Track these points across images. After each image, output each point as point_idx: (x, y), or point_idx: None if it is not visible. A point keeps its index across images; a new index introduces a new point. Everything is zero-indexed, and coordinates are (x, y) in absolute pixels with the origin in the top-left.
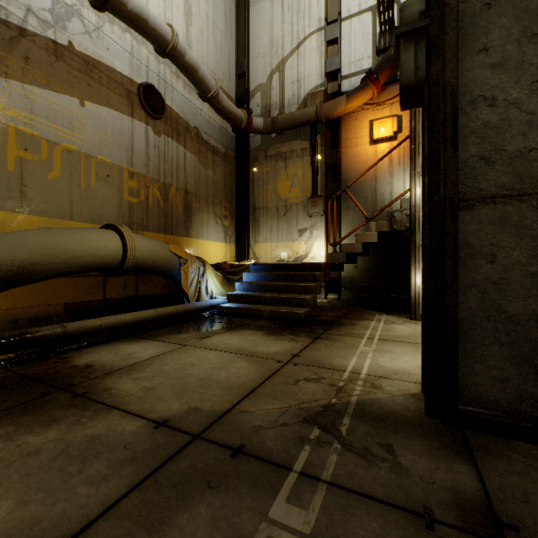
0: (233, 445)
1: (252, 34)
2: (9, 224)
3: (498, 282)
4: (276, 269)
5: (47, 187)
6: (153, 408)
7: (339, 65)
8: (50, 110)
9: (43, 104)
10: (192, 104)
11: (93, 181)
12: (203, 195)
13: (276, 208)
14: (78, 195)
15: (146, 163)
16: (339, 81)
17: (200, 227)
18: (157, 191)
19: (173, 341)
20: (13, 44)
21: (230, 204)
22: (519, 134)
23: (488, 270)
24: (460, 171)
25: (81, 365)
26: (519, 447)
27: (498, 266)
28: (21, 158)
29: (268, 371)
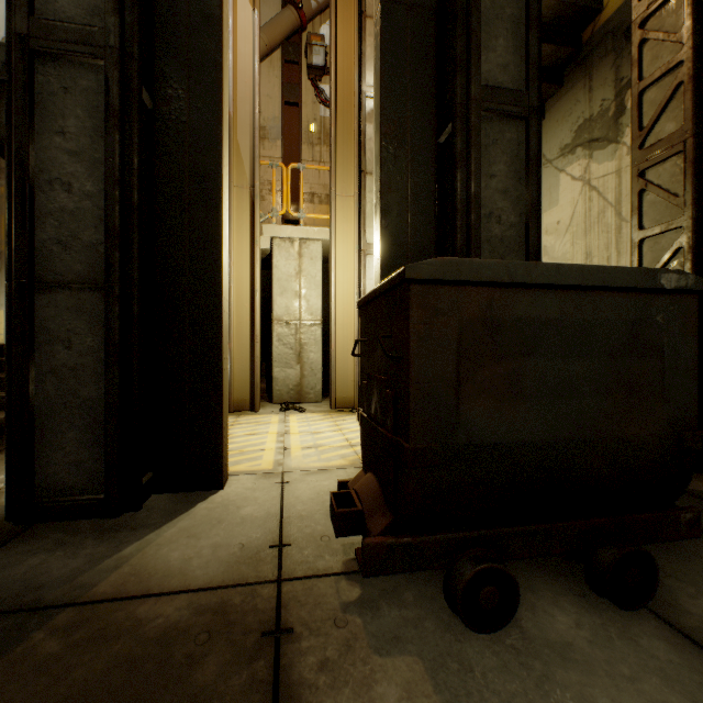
0: None
1: None
2: None
3: (75, 367)
4: None
5: None
6: None
7: None
8: None
9: None
10: None
11: None
12: None
13: None
14: None
15: None
16: None
17: None
18: None
19: None
20: None
21: None
22: (93, 226)
23: (67, 356)
24: (39, 251)
25: None
26: (76, 525)
27: (75, 352)
28: None
29: None
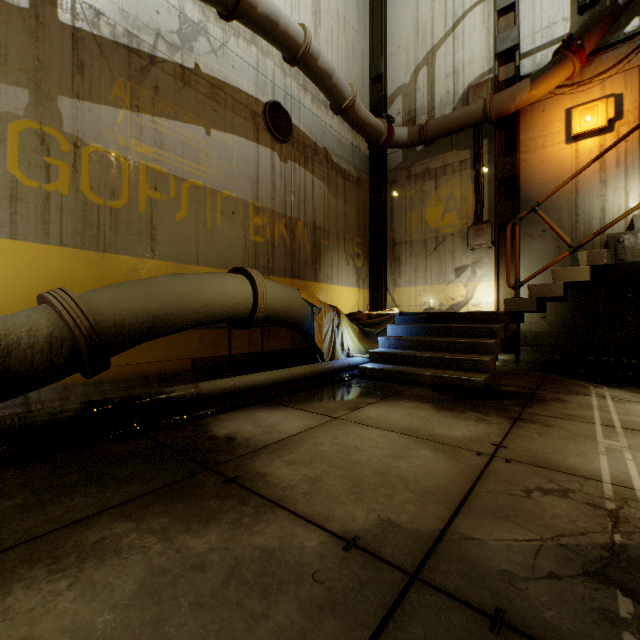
0: (483, 607)
1: (391, 25)
2: (140, 271)
3: None
4: (432, 320)
5: (175, 228)
6: (329, 512)
7: (516, 40)
8: (177, 143)
9: (171, 137)
10: (320, 121)
11: (219, 220)
12: (333, 230)
13: (424, 241)
14: (204, 236)
15: (272, 195)
16: (516, 62)
17: (329, 269)
18: (283, 227)
19: (317, 411)
20: (143, 74)
21: (363, 240)
22: None
23: None
24: None
25: (221, 436)
26: None
27: None
28: (151, 198)
29: (470, 468)
